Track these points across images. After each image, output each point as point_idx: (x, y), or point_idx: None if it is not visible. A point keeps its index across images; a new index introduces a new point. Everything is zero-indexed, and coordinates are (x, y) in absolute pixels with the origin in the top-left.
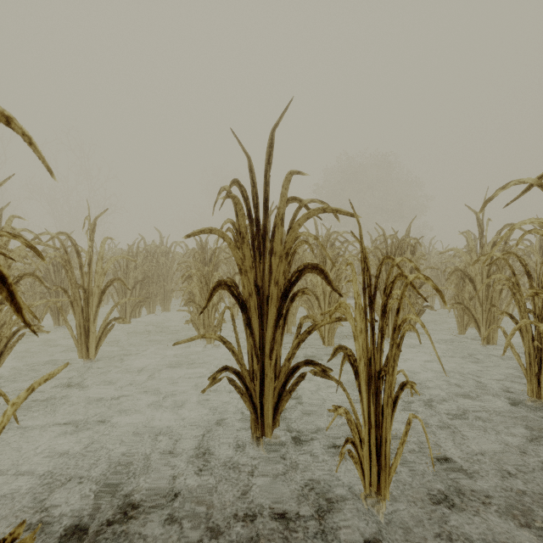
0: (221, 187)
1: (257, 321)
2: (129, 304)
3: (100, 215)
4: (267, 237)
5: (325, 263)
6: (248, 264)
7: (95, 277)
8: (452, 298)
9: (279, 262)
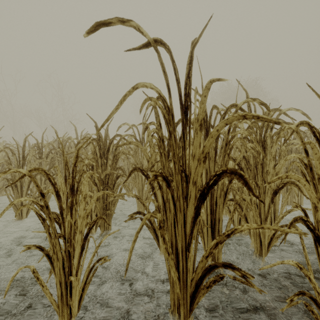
0: None
1: None
2: None
3: None
4: None
5: None
6: None
7: None
8: None
9: None
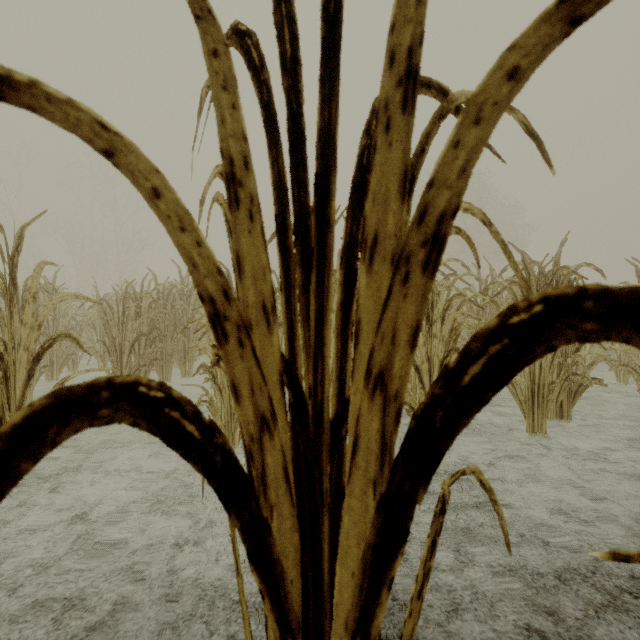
0: (203, 88)
1: (294, 525)
2: (126, 368)
3: (31, 222)
4: (335, 182)
5: (431, 307)
6: (253, 298)
7: (21, 333)
8: (634, 365)
9: (392, 288)
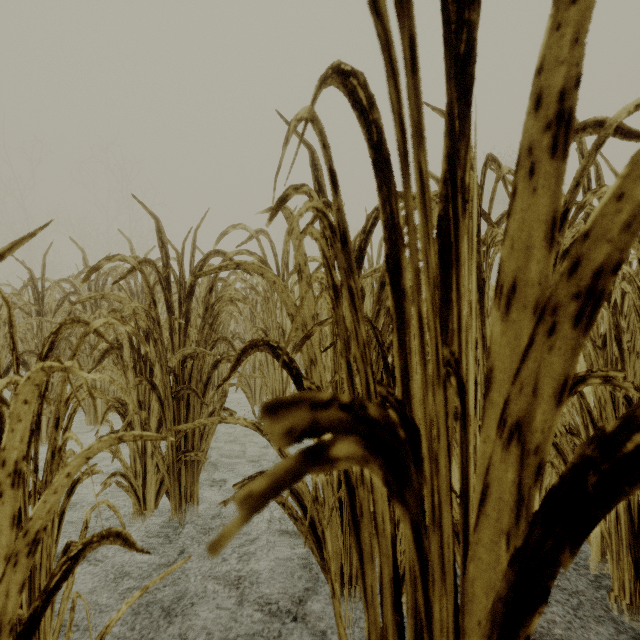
0: None
1: None
2: None
3: None
4: None
5: None
6: None
7: None
8: None
9: None
